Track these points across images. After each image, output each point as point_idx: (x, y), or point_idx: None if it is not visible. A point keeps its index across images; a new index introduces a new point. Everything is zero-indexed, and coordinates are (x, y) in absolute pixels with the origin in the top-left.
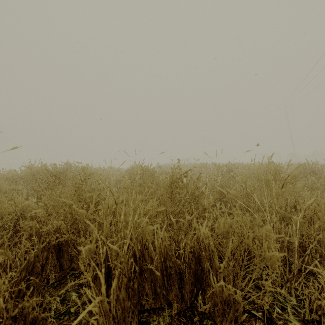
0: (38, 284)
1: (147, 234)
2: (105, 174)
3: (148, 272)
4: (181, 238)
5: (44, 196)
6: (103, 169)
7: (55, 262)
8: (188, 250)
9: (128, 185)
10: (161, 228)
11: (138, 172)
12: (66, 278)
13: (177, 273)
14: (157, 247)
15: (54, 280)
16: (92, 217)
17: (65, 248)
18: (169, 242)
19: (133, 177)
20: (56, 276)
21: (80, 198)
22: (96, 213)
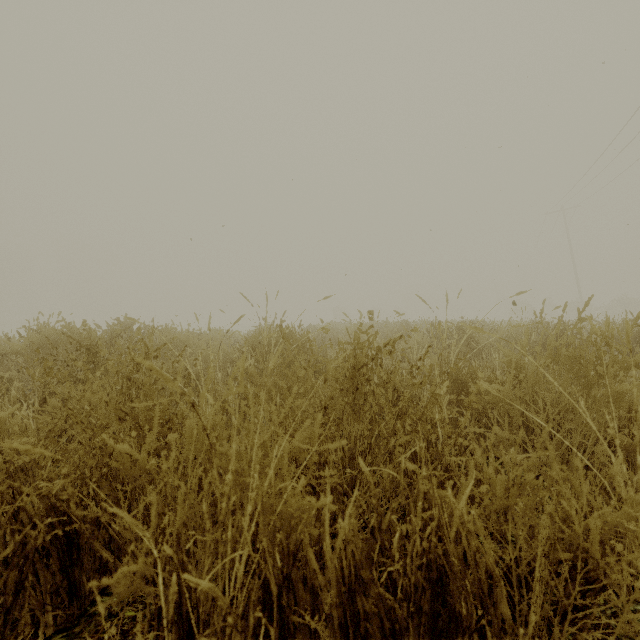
0: (9, 639)
1: (300, 526)
2: (201, 345)
3: (303, 633)
4: (390, 521)
5: (54, 399)
6: (199, 333)
7: (55, 581)
8: (413, 560)
9: (249, 371)
10: (333, 490)
11: (273, 342)
12: (86, 620)
13: (387, 631)
14: (330, 562)
15: (53, 627)
16: (151, 463)
17: (85, 539)
18: (362, 544)
19: (261, 353)
20: (57, 617)
21: (124, 412)
22: (164, 451)
